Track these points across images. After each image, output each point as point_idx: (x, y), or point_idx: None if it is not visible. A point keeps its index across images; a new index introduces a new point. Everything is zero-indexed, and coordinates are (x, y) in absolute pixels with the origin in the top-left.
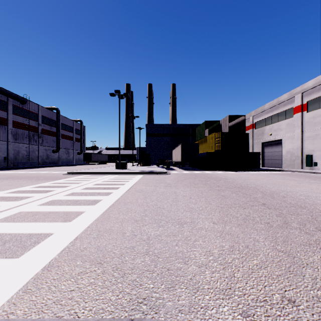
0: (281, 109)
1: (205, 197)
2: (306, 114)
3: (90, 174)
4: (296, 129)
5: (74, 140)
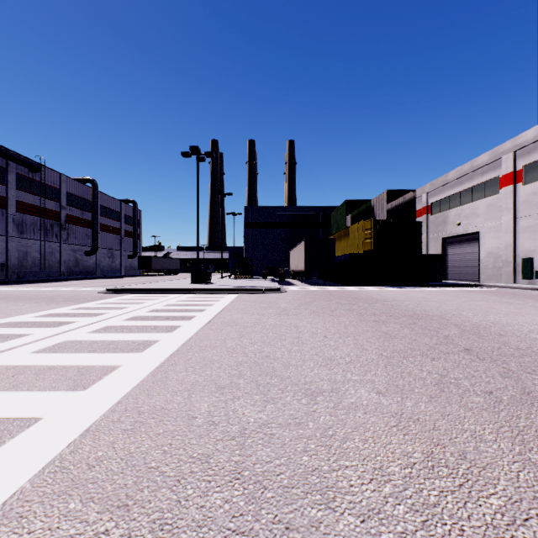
0: (477, 180)
1: (353, 336)
2: (521, 187)
3: (145, 292)
4: (503, 214)
5: (123, 234)
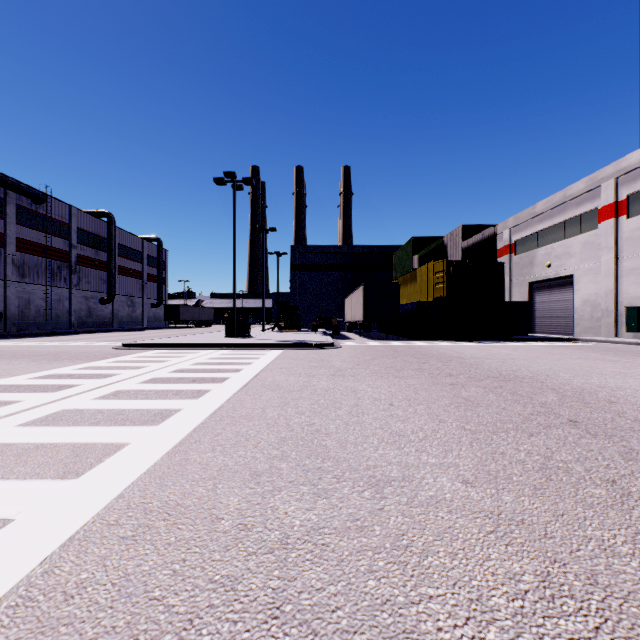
0: (570, 213)
1: (426, 404)
2: (625, 221)
3: (170, 347)
4: (603, 254)
5: (146, 278)
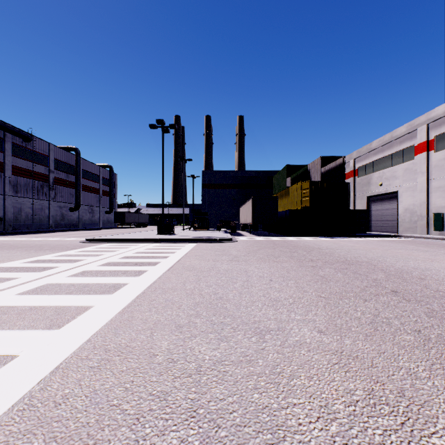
0: (396, 148)
1: (295, 280)
2: (433, 154)
3: (119, 241)
4: (418, 177)
5: (102, 193)
